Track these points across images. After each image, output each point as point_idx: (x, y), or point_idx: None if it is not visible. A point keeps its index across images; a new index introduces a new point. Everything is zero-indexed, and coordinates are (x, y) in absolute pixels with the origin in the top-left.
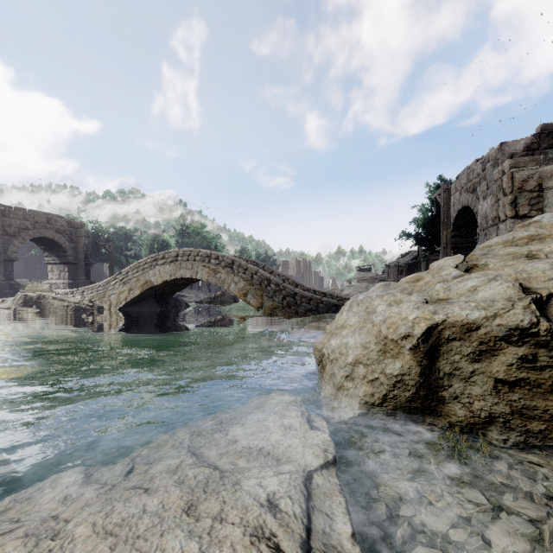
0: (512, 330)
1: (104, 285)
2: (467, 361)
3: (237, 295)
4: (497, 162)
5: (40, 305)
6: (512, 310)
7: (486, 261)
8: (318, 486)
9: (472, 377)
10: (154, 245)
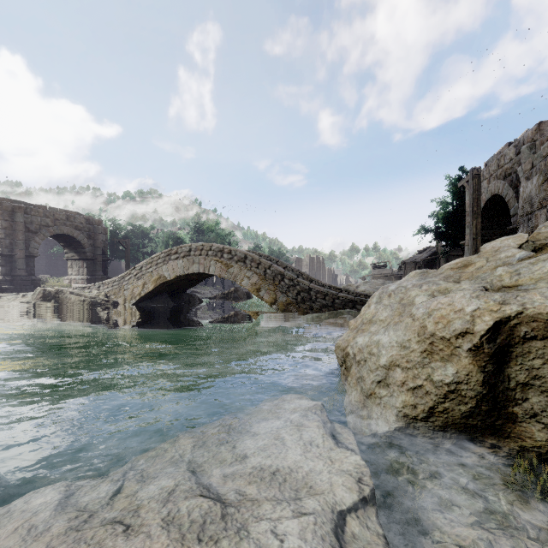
0: None
1: (119, 280)
2: None
3: (250, 290)
4: (534, 143)
5: (58, 299)
6: None
7: None
8: (354, 537)
9: None
10: (169, 242)
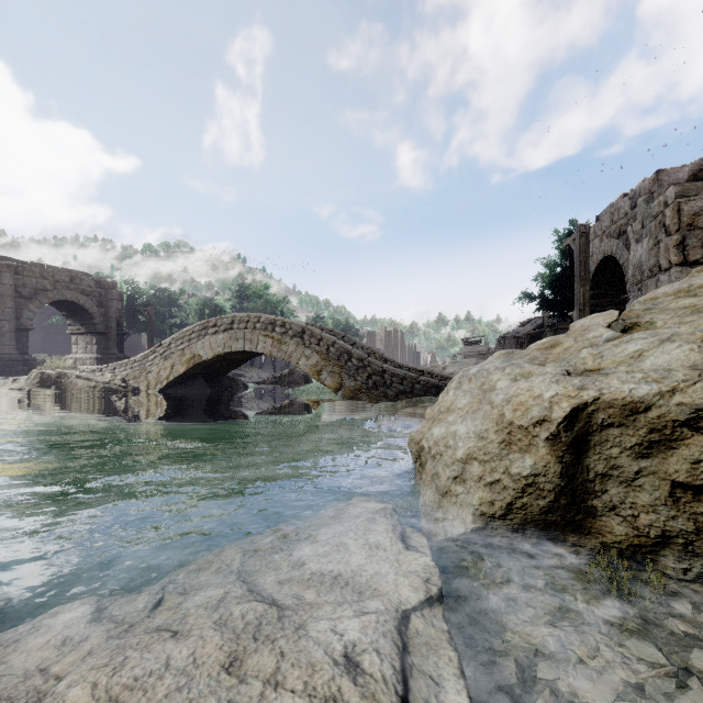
0: (701, 411)
1: (141, 360)
2: (631, 457)
3: (308, 372)
4: (652, 196)
5: (60, 385)
6: (700, 382)
7: (652, 318)
8: (417, 633)
9: (637, 479)
10: (204, 311)
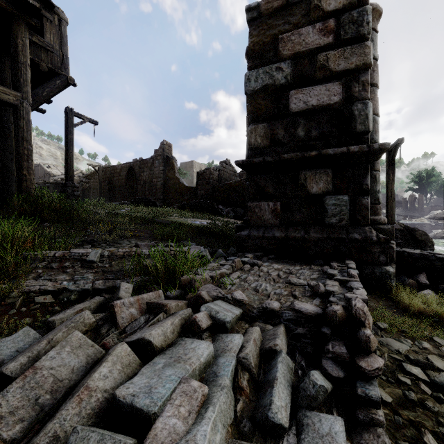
0: None
1: None
2: None
3: None
4: None
5: None
6: None
7: None
8: None
9: None
10: None
